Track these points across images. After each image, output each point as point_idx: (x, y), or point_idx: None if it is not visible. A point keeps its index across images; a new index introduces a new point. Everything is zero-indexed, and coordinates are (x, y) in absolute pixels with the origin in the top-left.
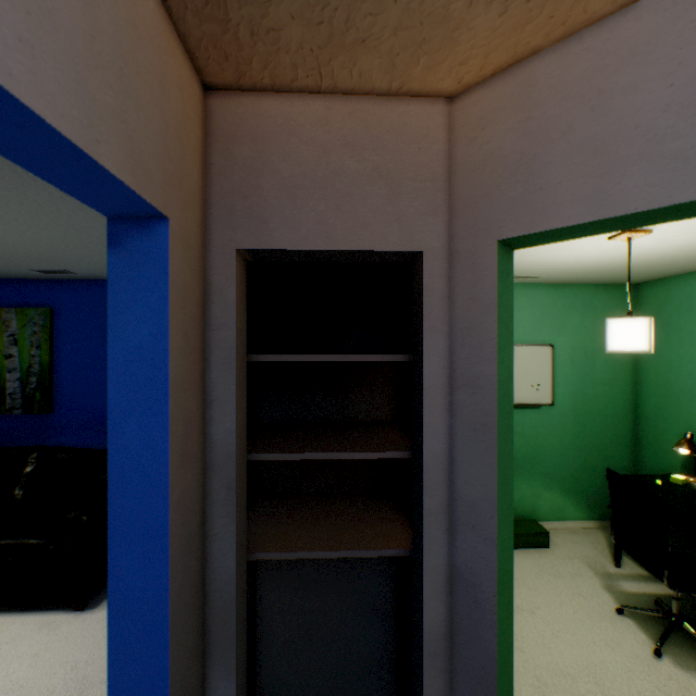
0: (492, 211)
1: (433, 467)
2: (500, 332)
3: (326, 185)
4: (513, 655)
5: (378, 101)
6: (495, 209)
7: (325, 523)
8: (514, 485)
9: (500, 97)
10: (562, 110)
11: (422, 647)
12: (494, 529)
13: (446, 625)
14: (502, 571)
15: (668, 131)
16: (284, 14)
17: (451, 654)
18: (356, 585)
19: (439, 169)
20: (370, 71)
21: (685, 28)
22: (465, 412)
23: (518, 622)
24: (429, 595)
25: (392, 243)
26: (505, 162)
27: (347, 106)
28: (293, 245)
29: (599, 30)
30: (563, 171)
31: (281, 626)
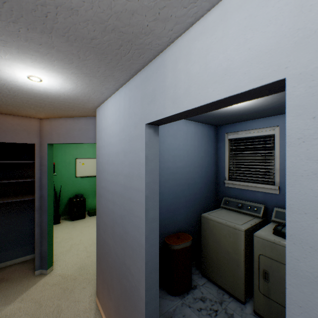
0: (47, 139)
1: (37, 179)
2: (49, 157)
3: (13, 131)
4: (79, 234)
5: (25, 118)
6: (47, 138)
7: (15, 197)
8: (95, 199)
9: (48, 122)
10: (55, 127)
11: (35, 209)
12: (47, 187)
13: (40, 205)
14: (50, 194)
15: (65, 134)
16: (3, 111)
17: (41, 209)
18: (26, 215)
19: (39, 130)
20: (22, 115)
21: (66, 123)
22: (43, 170)
23: (84, 228)
24: (36, 200)
25: (28, 142)
26: (48, 132)
27: (18, 118)
28: (5, 141)
29: (59, 119)
30: (55, 136)
31: (2, 229)
